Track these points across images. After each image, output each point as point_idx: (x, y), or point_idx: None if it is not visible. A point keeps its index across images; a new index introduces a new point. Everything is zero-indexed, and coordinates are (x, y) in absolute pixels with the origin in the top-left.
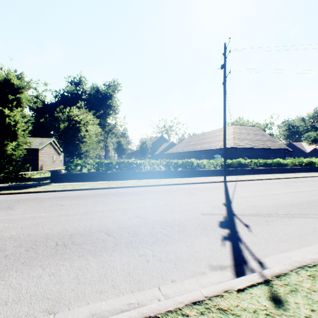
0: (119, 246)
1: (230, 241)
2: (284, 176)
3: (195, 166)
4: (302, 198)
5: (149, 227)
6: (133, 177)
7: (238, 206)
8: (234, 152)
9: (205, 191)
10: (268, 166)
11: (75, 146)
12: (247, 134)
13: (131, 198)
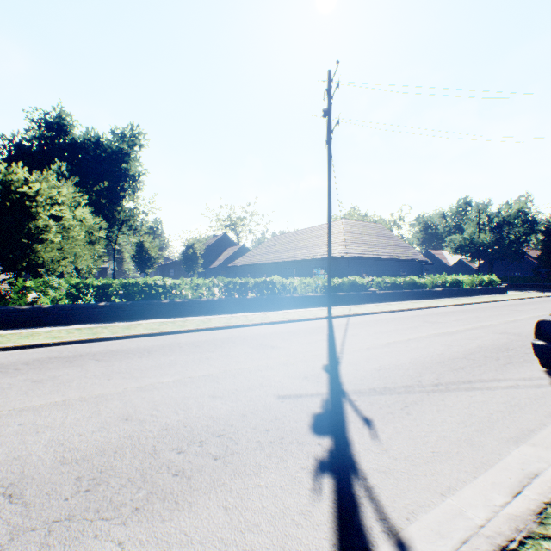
0: (21, 544)
1: (334, 476)
2: (422, 305)
3: (278, 290)
4: (455, 345)
5: (145, 451)
6: (157, 313)
7: (352, 371)
8: (345, 265)
9: (293, 338)
10: (398, 289)
11: (20, 250)
12: (366, 235)
13: (132, 366)
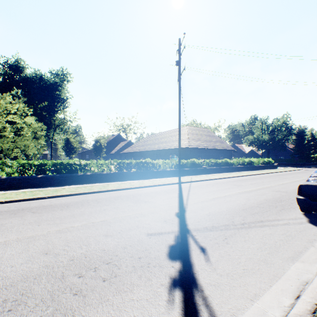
0: None
1: (182, 290)
2: (232, 175)
3: (150, 167)
4: (252, 199)
5: (56, 277)
6: (75, 181)
7: (193, 216)
8: (189, 152)
9: (158, 196)
10: (218, 166)
11: None
12: (200, 135)
13: (56, 216)
